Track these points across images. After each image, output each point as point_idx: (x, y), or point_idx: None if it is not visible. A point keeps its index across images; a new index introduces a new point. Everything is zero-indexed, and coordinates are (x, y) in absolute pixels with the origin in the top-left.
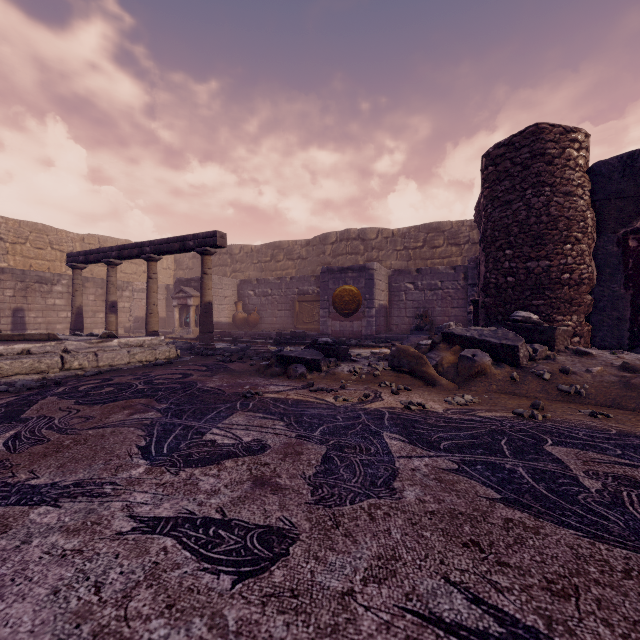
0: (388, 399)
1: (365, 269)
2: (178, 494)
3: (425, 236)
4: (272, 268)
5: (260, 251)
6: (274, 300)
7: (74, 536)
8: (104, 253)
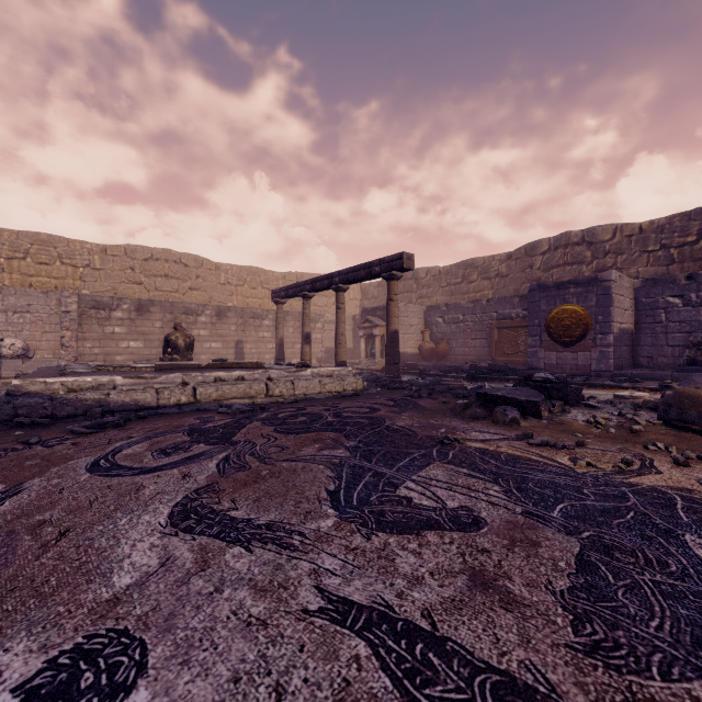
0: (670, 473)
1: (596, 281)
2: (371, 570)
3: (701, 225)
4: (463, 291)
5: (449, 272)
6: (466, 327)
7: (260, 598)
8: (300, 287)
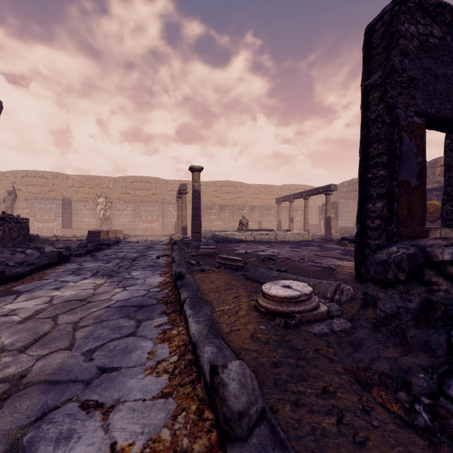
0: None
1: None
2: (291, 249)
3: None
4: None
5: None
6: None
7: (279, 249)
8: (288, 197)
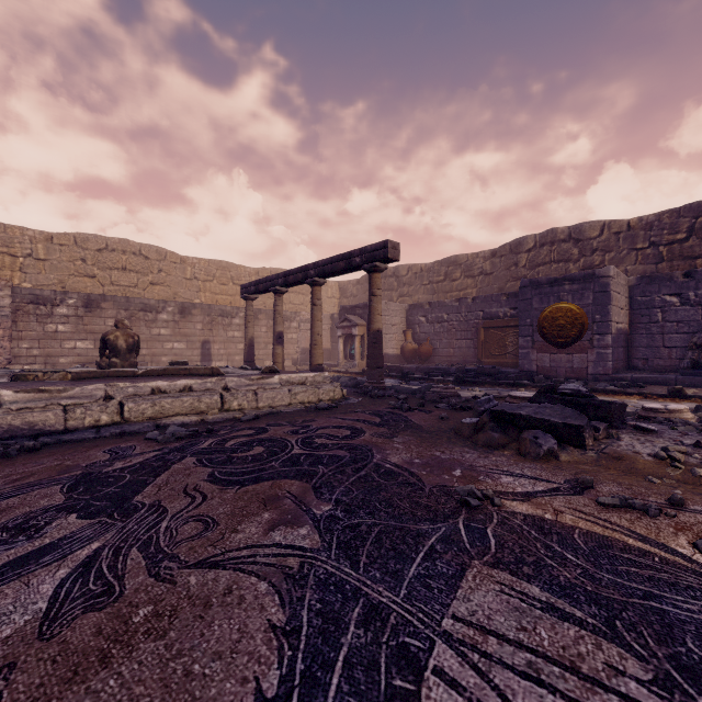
0: None
1: (593, 277)
2: None
3: (691, 222)
4: (446, 289)
5: (431, 270)
6: (451, 327)
7: None
8: (271, 281)
